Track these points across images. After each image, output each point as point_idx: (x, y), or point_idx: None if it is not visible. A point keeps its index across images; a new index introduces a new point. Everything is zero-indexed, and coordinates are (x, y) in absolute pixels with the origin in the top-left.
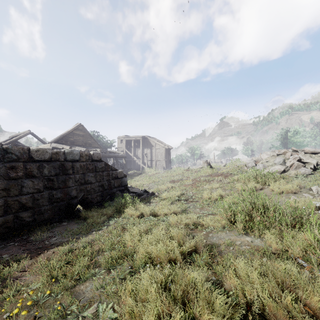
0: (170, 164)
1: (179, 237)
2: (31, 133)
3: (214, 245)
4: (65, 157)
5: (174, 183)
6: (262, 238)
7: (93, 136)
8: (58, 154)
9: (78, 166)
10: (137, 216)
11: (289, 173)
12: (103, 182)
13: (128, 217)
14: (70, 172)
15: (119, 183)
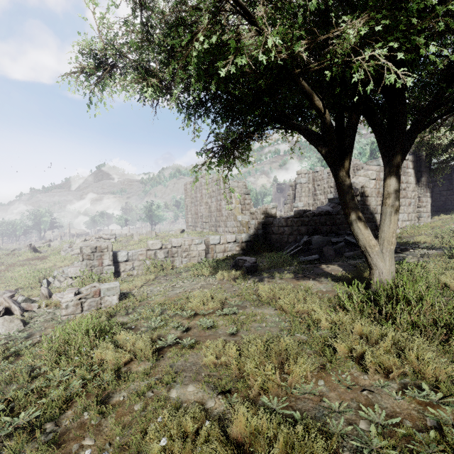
0: None
1: None
2: None
3: None
4: None
5: None
6: None
7: None
8: None
9: None
10: None
11: None
12: None
13: None
14: None
15: None
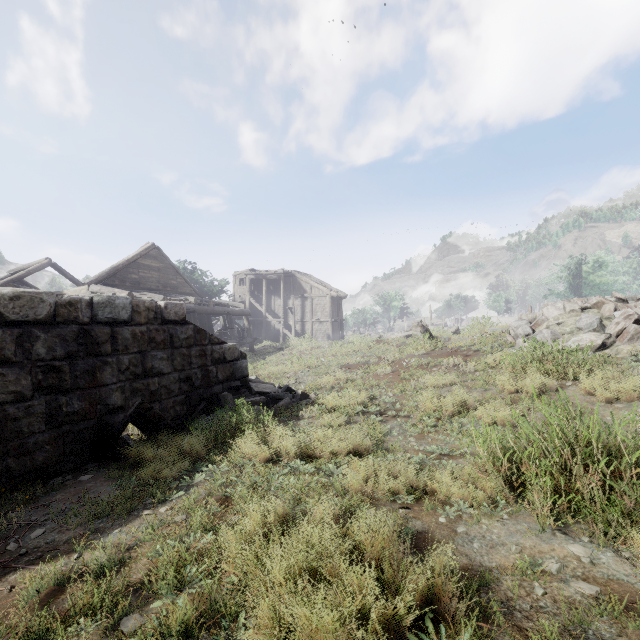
0: (341, 328)
1: (377, 545)
2: (51, 265)
3: (485, 577)
4: (93, 314)
5: (351, 371)
6: (615, 546)
7: (184, 272)
8: (75, 306)
9: (128, 334)
10: (265, 459)
11: (615, 350)
12: (191, 372)
13: (243, 460)
14: (107, 349)
15: (229, 372)
